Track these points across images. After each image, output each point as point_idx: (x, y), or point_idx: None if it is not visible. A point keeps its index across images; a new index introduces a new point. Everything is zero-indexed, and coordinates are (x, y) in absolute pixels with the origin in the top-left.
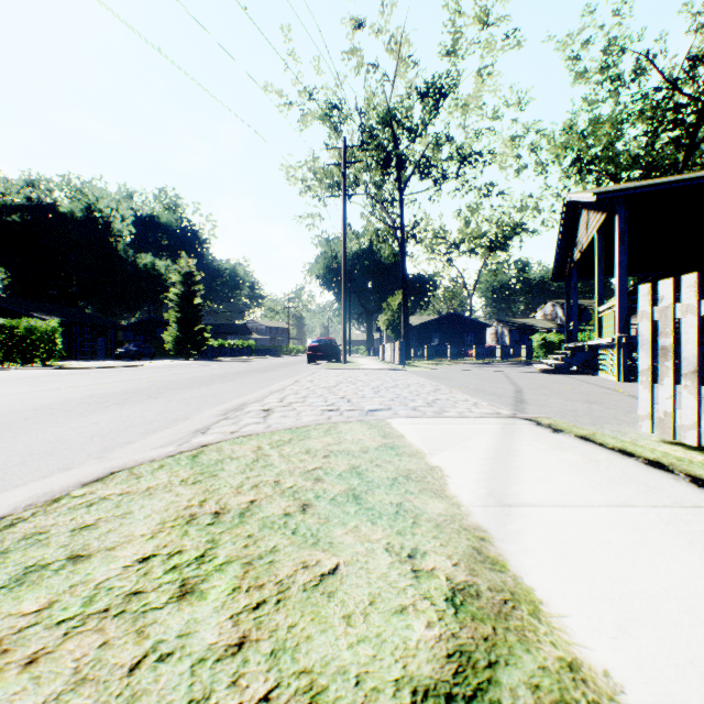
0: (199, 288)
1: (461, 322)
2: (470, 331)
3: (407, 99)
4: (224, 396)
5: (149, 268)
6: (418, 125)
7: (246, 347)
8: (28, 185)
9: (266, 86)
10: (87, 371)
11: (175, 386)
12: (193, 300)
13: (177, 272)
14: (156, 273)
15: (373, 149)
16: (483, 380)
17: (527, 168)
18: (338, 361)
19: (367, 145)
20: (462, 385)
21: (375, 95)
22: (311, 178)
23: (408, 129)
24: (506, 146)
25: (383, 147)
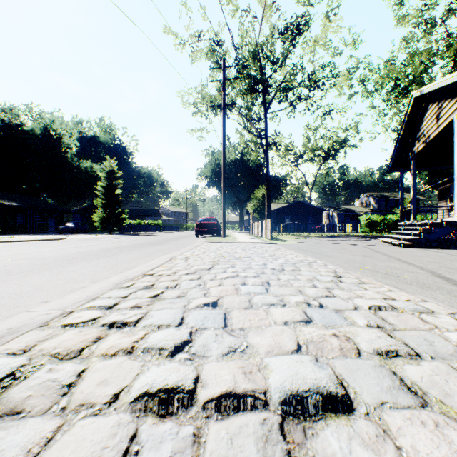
0: (119, 182)
1: (305, 208)
2: (311, 214)
3: (271, 38)
4: (31, 296)
5: (88, 170)
6: (279, 59)
7: (156, 224)
8: (3, 112)
9: (165, 28)
10: (1, 244)
11: (24, 267)
12: (114, 191)
13: (103, 170)
14: (93, 173)
15: (245, 77)
16: (361, 255)
17: (357, 94)
18: (219, 235)
19: (241, 74)
20: (353, 265)
21: (247, 32)
22: (200, 102)
23: (272, 61)
24: (343, 77)
25: (252, 77)
